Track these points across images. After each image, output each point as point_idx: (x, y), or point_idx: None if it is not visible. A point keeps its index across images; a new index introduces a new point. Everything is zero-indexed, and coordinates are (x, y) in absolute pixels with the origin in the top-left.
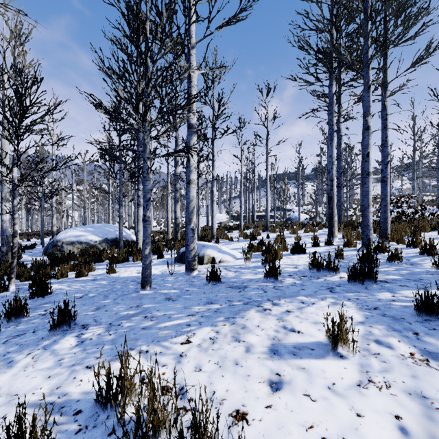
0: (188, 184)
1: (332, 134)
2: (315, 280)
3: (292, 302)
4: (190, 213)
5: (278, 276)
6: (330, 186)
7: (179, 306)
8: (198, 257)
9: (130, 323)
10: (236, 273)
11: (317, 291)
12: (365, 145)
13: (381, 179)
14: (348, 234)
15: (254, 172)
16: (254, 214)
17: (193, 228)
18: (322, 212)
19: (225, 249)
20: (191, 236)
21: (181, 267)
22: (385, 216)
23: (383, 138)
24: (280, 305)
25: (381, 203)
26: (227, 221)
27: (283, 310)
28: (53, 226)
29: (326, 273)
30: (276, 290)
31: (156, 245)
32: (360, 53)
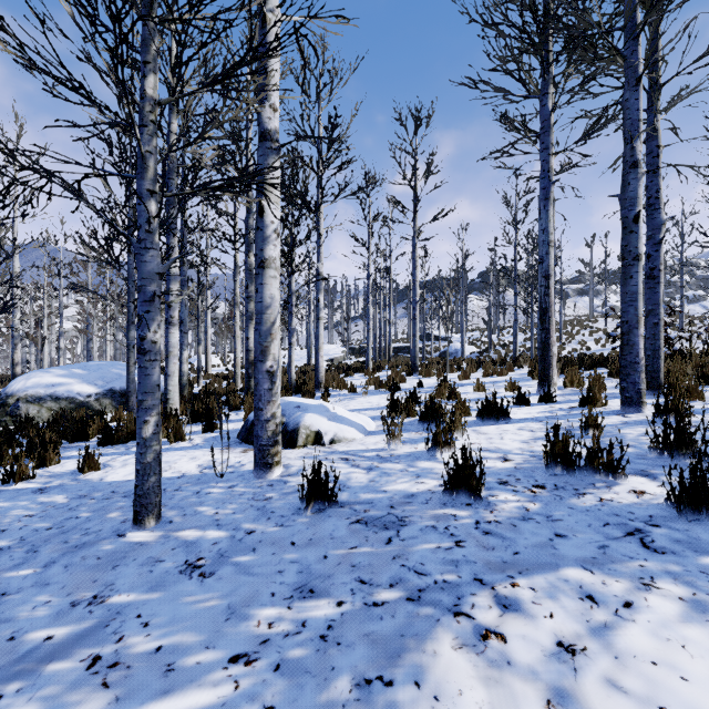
0: (259, 268)
1: (547, 187)
2: (575, 499)
3: (556, 594)
4: (264, 336)
5: (480, 491)
6: (544, 289)
7: (213, 603)
8: (286, 432)
9: (26, 702)
10: (370, 473)
11: (606, 543)
12: (631, 199)
13: (647, 273)
14: (575, 379)
15: (389, 272)
16: (389, 344)
17: (270, 369)
18: (498, 343)
19: (343, 412)
20: (265, 388)
21: (247, 456)
22: (656, 345)
23: (652, 194)
24: (526, 611)
25: (647, 319)
26: (343, 356)
27: (546, 640)
28: (16, 366)
29: (589, 476)
30: (488, 537)
31: (207, 402)
32: (627, 2)
